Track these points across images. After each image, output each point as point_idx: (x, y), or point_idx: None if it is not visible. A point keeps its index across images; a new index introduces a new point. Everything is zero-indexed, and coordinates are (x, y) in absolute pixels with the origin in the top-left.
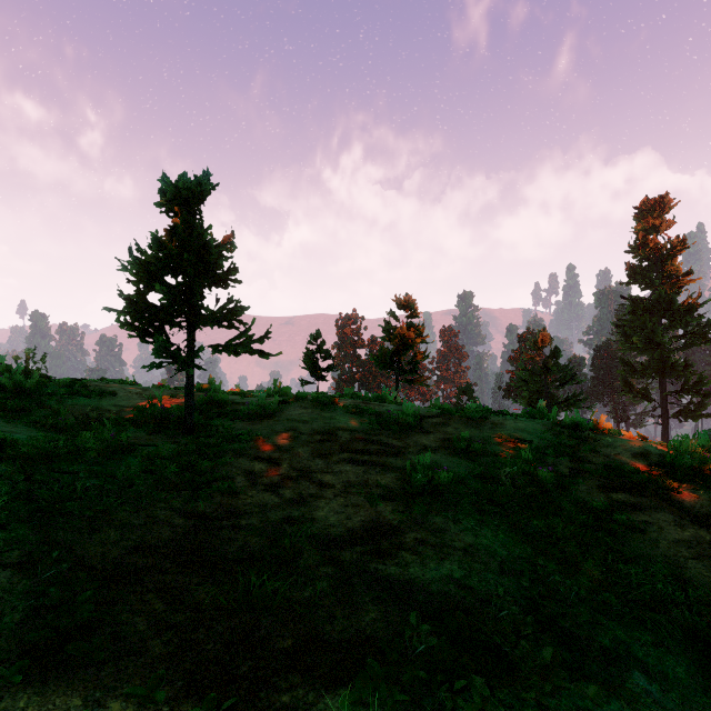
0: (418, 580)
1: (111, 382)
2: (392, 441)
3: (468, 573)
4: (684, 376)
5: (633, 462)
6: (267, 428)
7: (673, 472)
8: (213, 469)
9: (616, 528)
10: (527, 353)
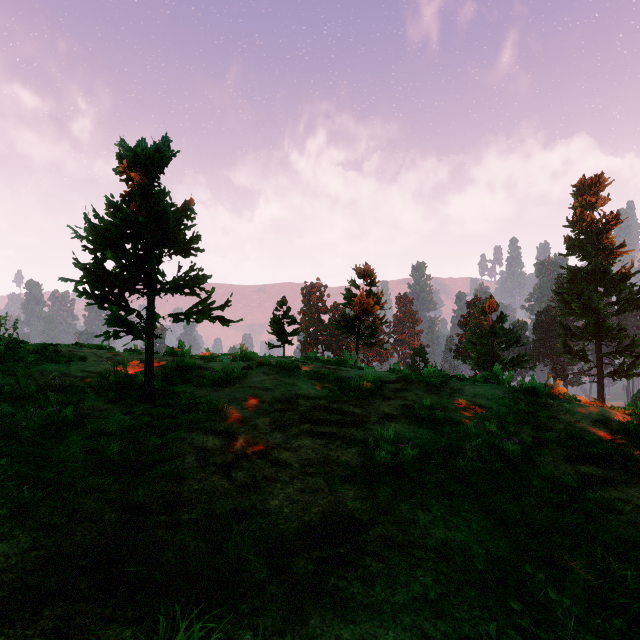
0: (386, 604)
1: (85, 347)
2: (353, 409)
3: (445, 590)
4: (618, 338)
5: (595, 430)
6: (228, 395)
7: (638, 442)
8: (163, 446)
9: (592, 509)
10: (475, 318)
